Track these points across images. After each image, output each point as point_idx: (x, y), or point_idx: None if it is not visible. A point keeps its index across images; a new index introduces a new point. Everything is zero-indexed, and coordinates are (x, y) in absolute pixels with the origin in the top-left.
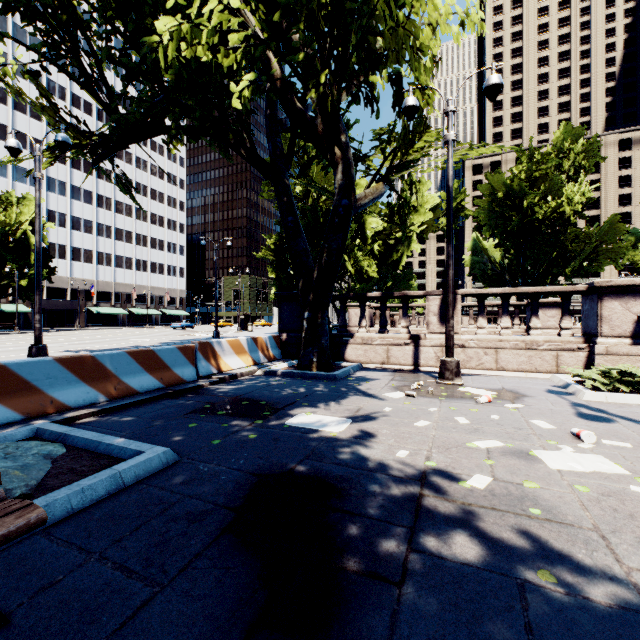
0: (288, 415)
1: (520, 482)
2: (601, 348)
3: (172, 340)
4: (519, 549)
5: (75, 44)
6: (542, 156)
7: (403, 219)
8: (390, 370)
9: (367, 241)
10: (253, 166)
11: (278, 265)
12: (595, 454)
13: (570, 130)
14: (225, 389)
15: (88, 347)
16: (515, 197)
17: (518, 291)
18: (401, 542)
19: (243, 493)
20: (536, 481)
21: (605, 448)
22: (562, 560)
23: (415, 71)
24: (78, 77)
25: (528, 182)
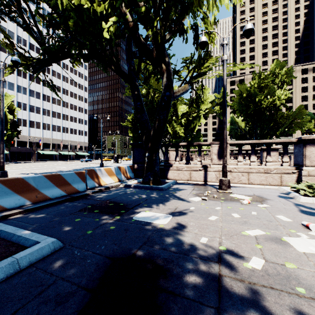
0: (135, 212)
1: (283, 263)
2: (305, 172)
3: (79, 167)
4: None
5: (19, 5)
6: (265, 76)
7: (198, 105)
8: (192, 184)
9: (178, 117)
10: (119, 75)
11: (133, 129)
12: None
13: (279, 63)
14: (101, 196)
15: (34, 171)
16: (252, 96)
17: (260, 142)
18: None
19: (99, 275)
20: (293, 262)
21: None
22: None
23: (205, 24)
24: (22, 24)
25: (258, 89)
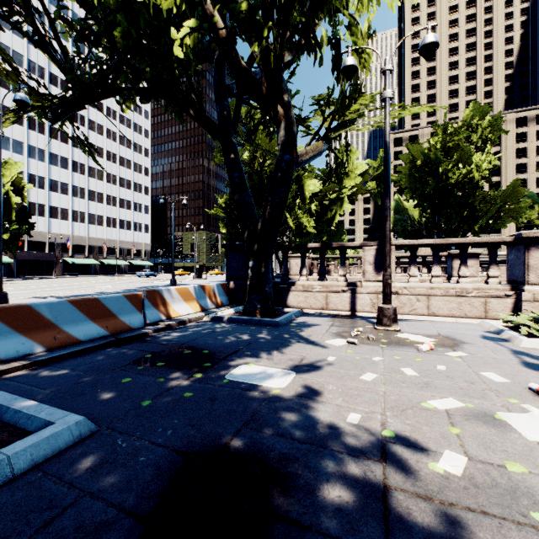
0: (229, 366)
1: (501, 463)
2: (528, 295)
3: (134, 287)
4: None
5: (26, 2)
6: (455, 129)
7: (339, 178)
8: (329, 315)
9: (306, 201)
10: (202, 126)
11: (228, 221)
12: None
13: (478, 107)
14: (170, 336)
15: (56, 293)
16: (432, 164)
17: (448, 242)
18: None
19: (161, 487)
20: (519, 461)
21: None
22: None
23: (353, 36)
24: (32, 36)
25: (443, 151)
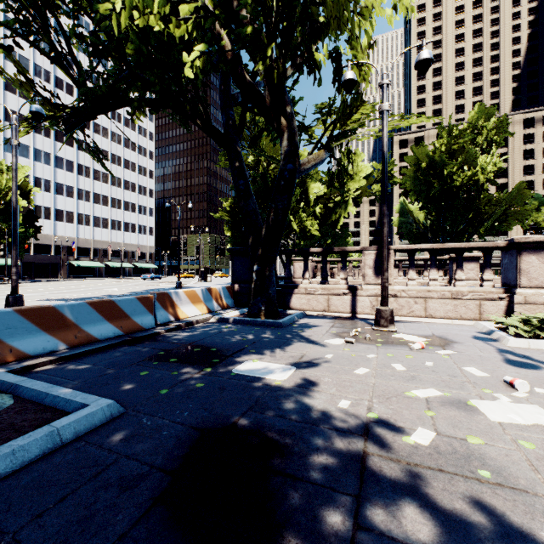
0: (236, 362)
1: (463, 437)
2: (520, 298)
3: (140, 290)
4: (475, 525)
5: (44, 21)
6: (460, 132)
7: (342, 183)
8: (330, 317)
9: (310, 204)
10: (208, 135)
11: (233, 225)
12: (532, 404)
13: (483, 110)
14: (180, 336)
15: (65, 296)
16: (436, 167)
17: (445, 247)
18: (346, 516)
19: (183, 452)
20: (479, 436)
21: (539, 397)
22: (525, 540)
23: (353, 49)
24: (48, 53)
25: (448, 154)
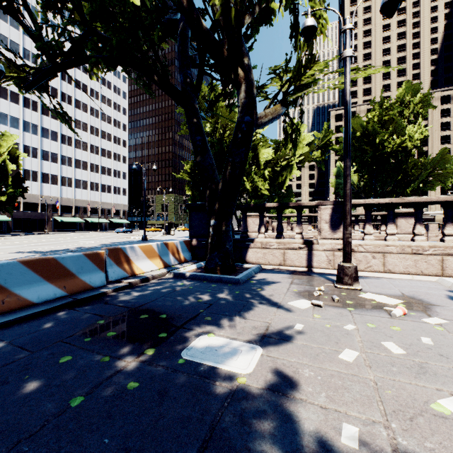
0: (187, 338)
1: None
2: None
3: (110, 242)
4: None
5: None
6: (390, 105)
7: (294, 142)
8: (287, 271)
9: (260, 167)
10: (166, 93)
11: (193, 185)
12: None
13: (410, 86)
14: (130, 296)
15: (39, 248)
16: (370, 135)
17: (404, 201)
18: None
19: None
20: None
21: None
22: None
23: (311, 1)
24: (1, 2)
25: (379, 124)
